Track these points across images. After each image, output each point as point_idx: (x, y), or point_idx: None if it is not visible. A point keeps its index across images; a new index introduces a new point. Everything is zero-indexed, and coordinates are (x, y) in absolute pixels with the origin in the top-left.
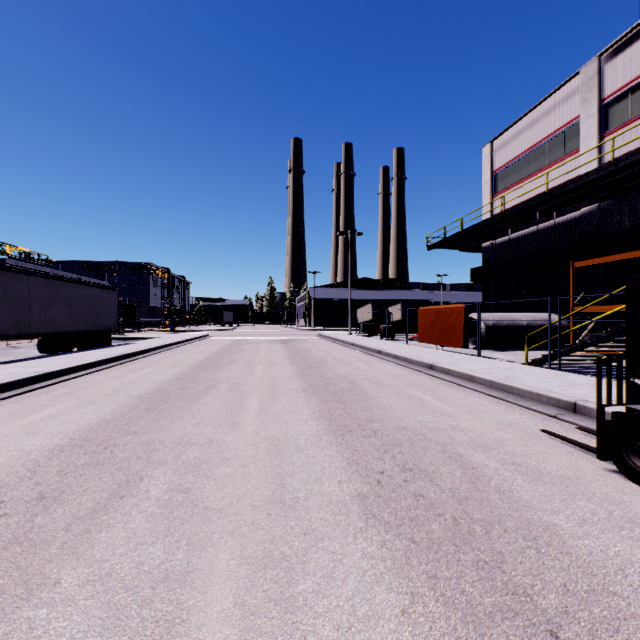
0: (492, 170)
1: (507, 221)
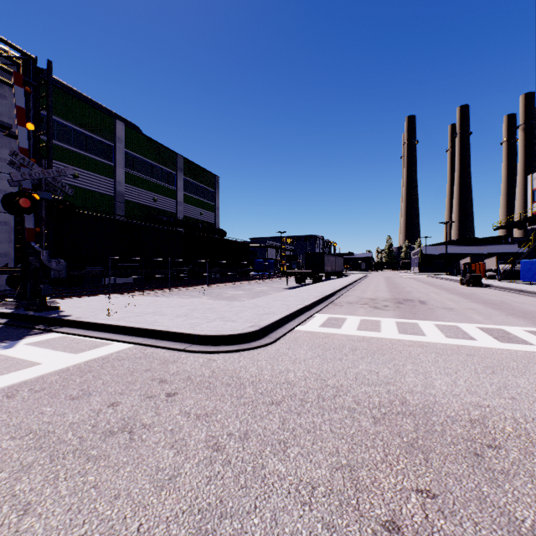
0: (532, 189)
1: (530, 221)
